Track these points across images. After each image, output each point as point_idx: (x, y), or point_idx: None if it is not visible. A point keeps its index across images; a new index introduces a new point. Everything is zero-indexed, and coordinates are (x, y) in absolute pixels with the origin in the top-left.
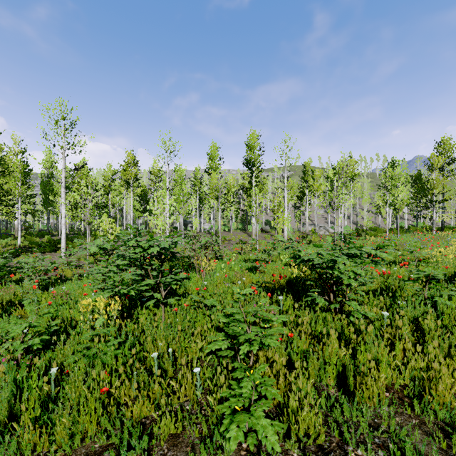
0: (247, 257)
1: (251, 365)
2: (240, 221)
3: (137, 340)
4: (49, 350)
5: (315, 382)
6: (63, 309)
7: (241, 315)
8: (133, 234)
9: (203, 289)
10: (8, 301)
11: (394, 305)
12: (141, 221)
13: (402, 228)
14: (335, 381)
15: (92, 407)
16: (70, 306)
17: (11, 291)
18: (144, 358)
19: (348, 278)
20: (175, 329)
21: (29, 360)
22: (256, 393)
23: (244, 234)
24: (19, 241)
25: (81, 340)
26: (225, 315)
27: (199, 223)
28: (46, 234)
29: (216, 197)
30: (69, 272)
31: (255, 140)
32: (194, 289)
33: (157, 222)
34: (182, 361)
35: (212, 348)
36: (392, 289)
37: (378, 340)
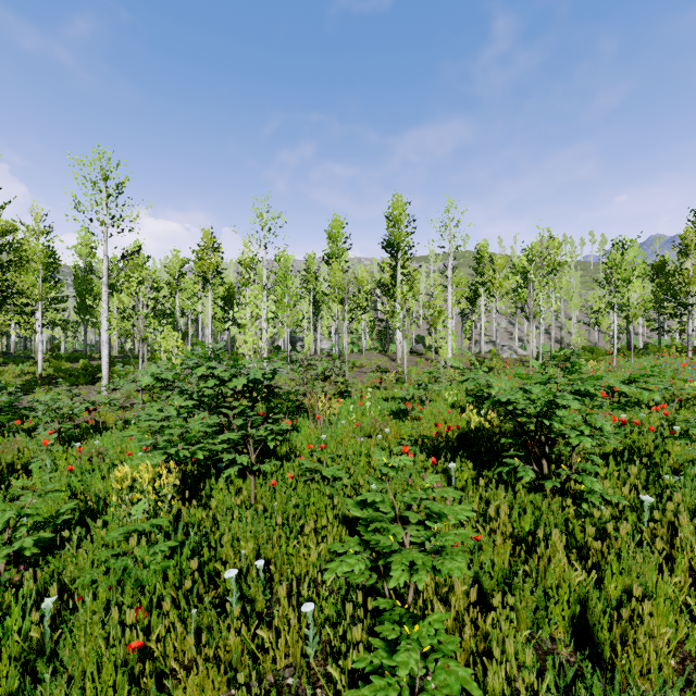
0: (390, 394)
1: (409, 602)
2: (377, 338)
3: (207, 538)
4: (55, 555)
5: (528, 633)
6: (91, 479)
7: (389, 507)
8: (204, 357)
9: (320, 448)
10: (9, 464)
11: (657, 482)
12: (226, 337)
13: (634, 348)
14: (568, 632)
15: (109, 683)
16: (102, 474)
17: (14, 447)
18: (217, 573)
19: (579, 434)
20: (271, 521)
21: (19, 575)
22: (422, 663)
23: (384, 358)
24: (40, 368)
25: (108, 540)
26: (360, 504)
27: (314, 340)
28: (82, 356)
29: (341, 299)
30: (111, 416)
31: (401, 209)
32: (304, 447)
33: (245, 337)
34: (279, 592)
35: (337, 571)
36: (645, 451)
37: (643, 553)
